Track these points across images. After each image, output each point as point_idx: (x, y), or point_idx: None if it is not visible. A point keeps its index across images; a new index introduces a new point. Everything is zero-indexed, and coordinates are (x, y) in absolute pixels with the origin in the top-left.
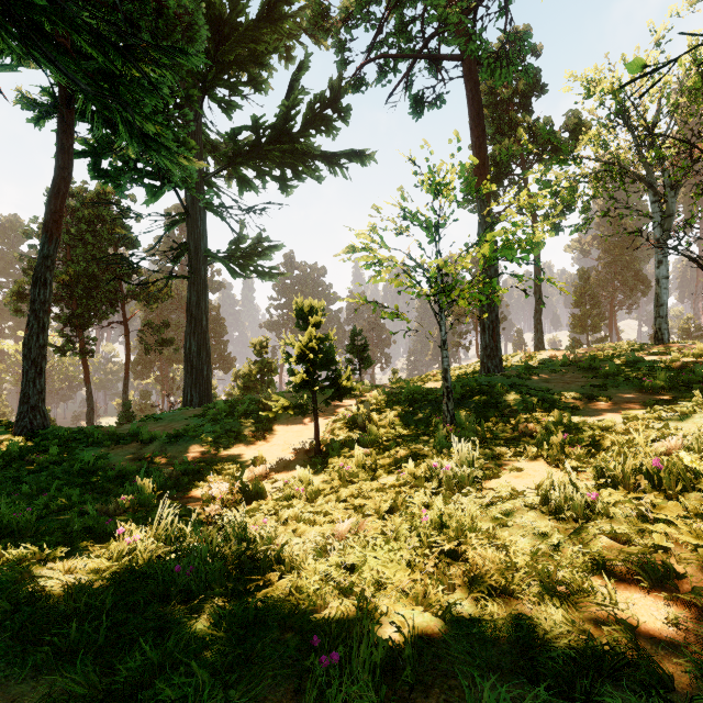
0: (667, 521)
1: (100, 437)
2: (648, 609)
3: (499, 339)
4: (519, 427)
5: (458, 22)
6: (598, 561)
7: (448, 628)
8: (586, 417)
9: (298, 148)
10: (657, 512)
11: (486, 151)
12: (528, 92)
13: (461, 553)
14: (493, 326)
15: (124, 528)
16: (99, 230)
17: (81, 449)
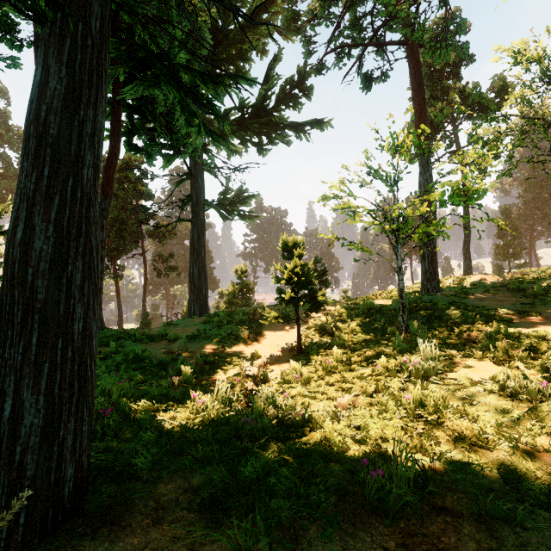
0: None
1: (140, 336)
2: None
3: (436, 266)
4: (463, 335)
5: None
6: None
7: (445, 465)
8: (520, 329)
9: (272, 121)
10: None
11: (426, 115)
12: (458, 62)
13: (441, 420)
14: (432, 255)
15: (196, 394)
16: (126, 187)
17: (129, 344)
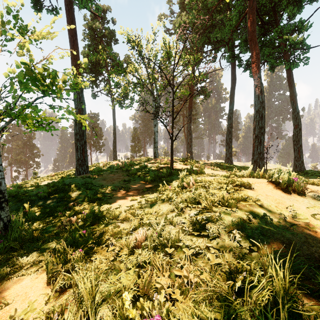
0: None
1: None
2: None
3: (86, 155)
4: (63, 223)
5: None
6: None
7: None
8: (112, 205)
9: None
10: None
11: (77, 46)
12: (110, 39)
13: None
14: (83, 148)
15: None
16: None
17: None
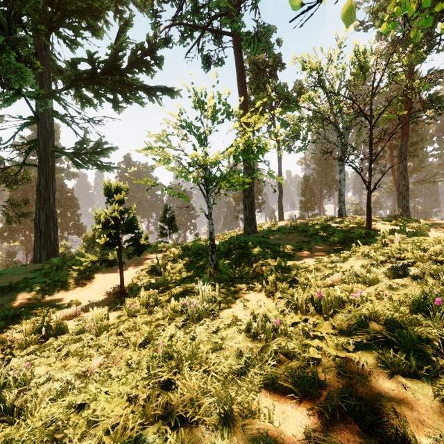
0: (322, 337)
1: None
2: (295, 420)
3: (254, 214)
4: (256, 270)
5: (230, 11)
6: (270, 378)
7: None
8: (295, 261)
9: (125, 80)
10: (316, 331)
11: (246, 95)
12: (275, 67)
13: (177, 380)
14: (251, 205)
15: None
16: None
17: None
